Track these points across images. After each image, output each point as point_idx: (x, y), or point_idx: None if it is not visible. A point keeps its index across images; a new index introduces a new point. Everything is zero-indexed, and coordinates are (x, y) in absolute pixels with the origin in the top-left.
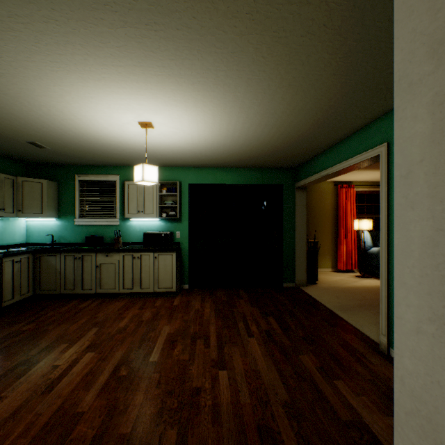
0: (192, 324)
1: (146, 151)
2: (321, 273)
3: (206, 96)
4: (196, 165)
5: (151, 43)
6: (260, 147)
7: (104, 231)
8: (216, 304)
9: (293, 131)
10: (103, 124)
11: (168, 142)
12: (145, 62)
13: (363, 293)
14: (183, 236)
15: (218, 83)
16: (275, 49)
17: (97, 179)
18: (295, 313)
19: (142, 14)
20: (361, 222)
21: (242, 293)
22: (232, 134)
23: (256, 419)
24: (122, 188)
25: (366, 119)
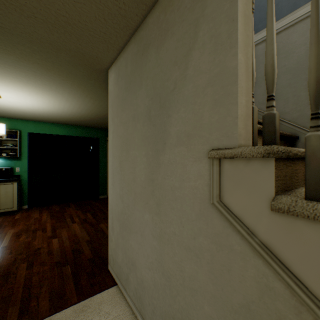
0: (33, 225)
1: None
2: None
3: (44, 92)
4: (35, 120)
5: (11, 70)
6: (82, 117)
7: None
8: (52, 213)
9: (99, 113)
10: None
11: (12, 106)
12: (4, 74)
13: None
14: (23, 170)
15: (52, 90)
16: (81, 87)
17: None
18: (103, 209)
19: (8, 62)
20: None
21: (72, 204)
22: (63, 109)
23: (72, 248)
24: None
25: None
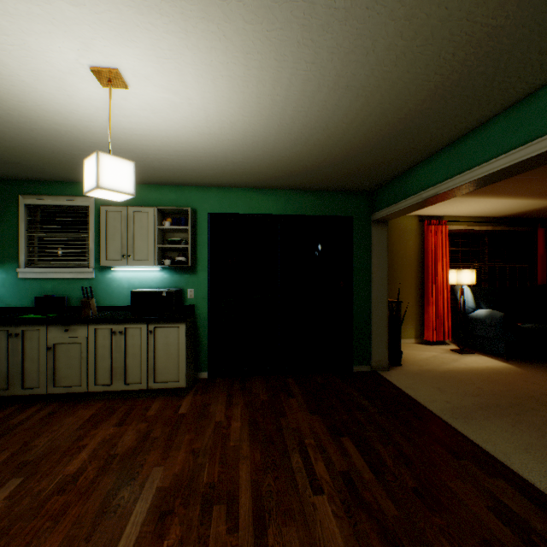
0: (206, 461)
1: (109, 130)
2: (402, 346)
3: None
4: (219, 184)
5: None
6: (326, 146)
7: (69, 287)
8: (251, 409)
9: (392, 105)
10: (20, 74)
11: (165, 130)
12: None
13: (475, 381)
14: (200, 295)
15: None
16: None
17: (57, 204)
18: (386, 428)
19: None
20: (461, 273)
21: (292, 385)
22: (281, 112)
23: None
24: (98, 219)
25: (538, 78)
